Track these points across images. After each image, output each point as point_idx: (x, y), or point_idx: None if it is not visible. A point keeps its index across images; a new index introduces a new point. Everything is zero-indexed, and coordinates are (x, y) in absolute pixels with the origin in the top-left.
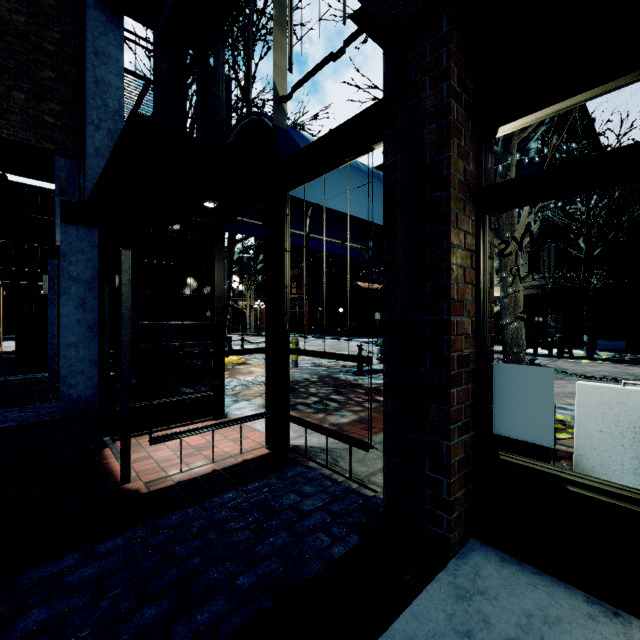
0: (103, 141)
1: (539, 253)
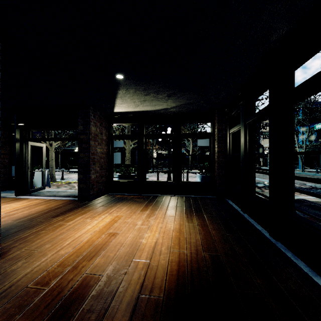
0: None
1: None
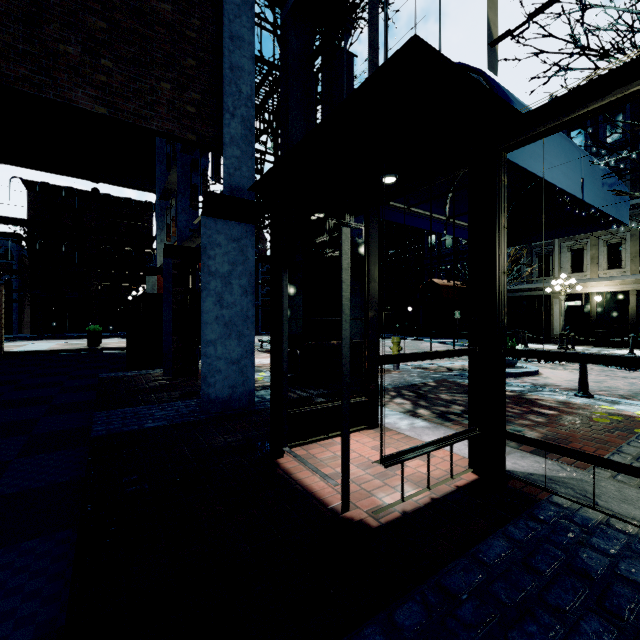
0: (237, 129)
1: None
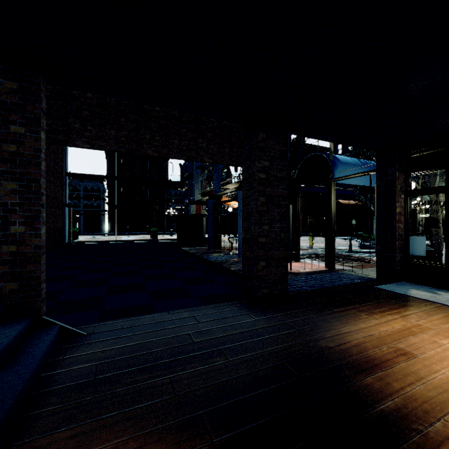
0: None
1: None
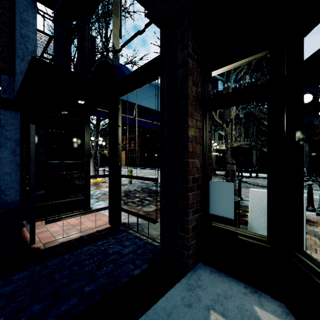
0: (25, 67)
1: (249, 128)
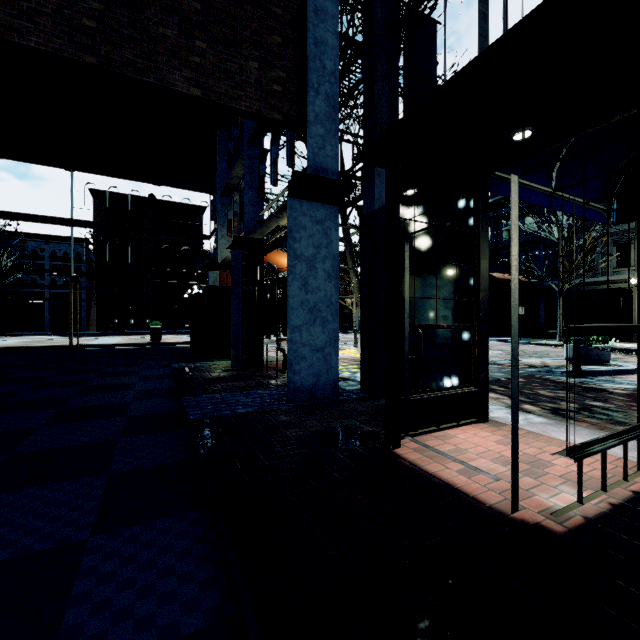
0: (321, 107)
1: None
